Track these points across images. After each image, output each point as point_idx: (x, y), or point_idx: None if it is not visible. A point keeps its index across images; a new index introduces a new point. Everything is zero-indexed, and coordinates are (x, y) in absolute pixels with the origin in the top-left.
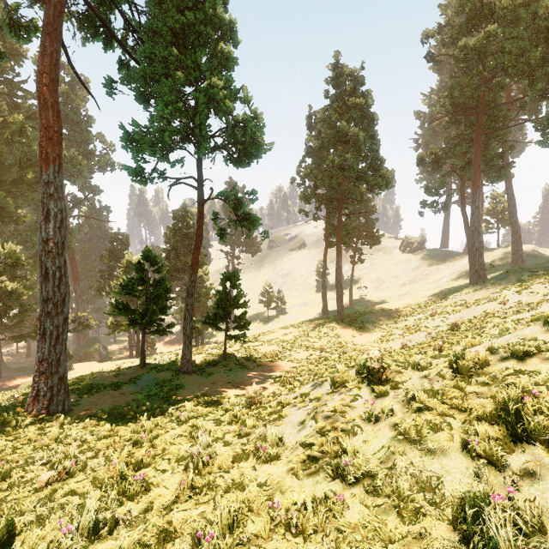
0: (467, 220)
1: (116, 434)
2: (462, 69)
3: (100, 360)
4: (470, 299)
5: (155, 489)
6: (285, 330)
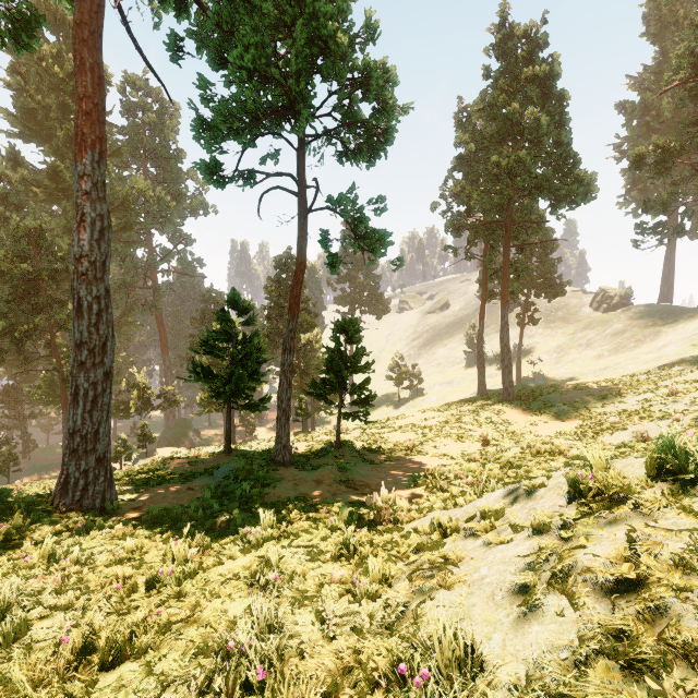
0: None
1: (141, 556)
2: None
3: (191, 447)
4: None
5: None
6: (424, 414)
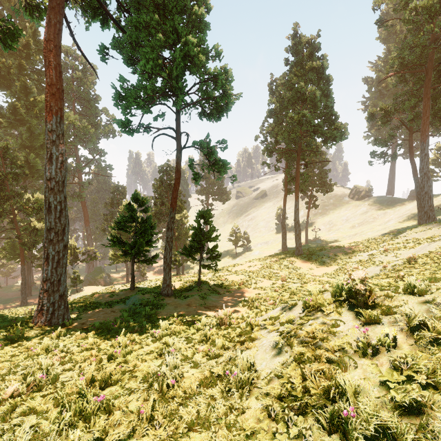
0: (415, 168)
1: (97, 347)
2: (412, 30)
3: (104, 285)
4: (421, 237)
5: (116, 413)
6: (250, 263)
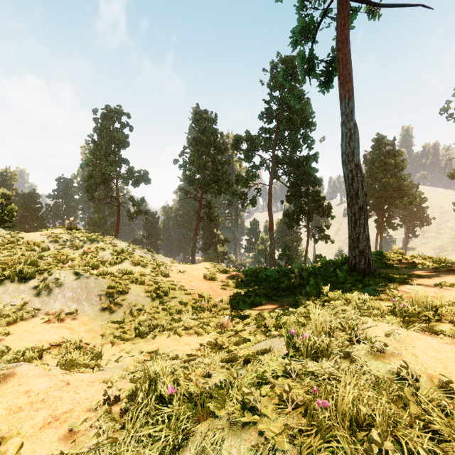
0: None
1: None
2: None
3: None
4: None
5: None
6: None
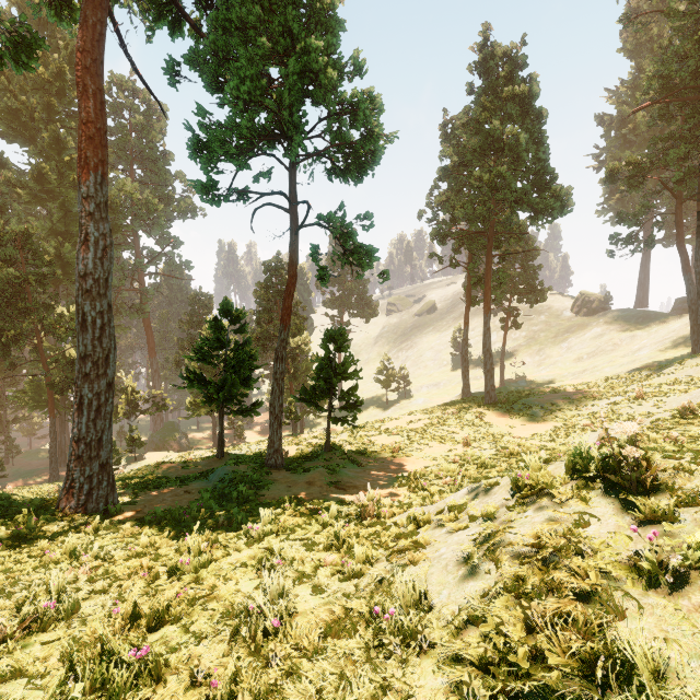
0: (686, 259)
1: (155, 551)
2: (681, 29)
3: (179, 450)
4: None
5: (170, 680)
6: (410, 417)
